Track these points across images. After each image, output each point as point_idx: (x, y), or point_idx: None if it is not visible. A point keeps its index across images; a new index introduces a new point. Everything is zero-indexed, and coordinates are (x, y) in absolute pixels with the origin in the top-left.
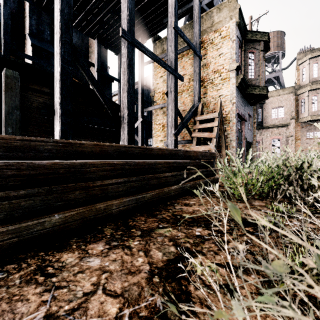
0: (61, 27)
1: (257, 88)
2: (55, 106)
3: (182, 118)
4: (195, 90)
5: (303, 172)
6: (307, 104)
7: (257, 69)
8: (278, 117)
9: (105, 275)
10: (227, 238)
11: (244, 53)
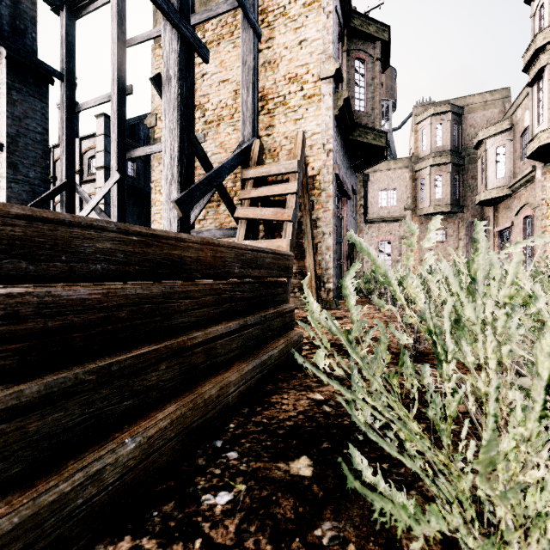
0: None
1: (371, 133)
2: None
3: (209, 168)
4: (246, 109)
5: None
6: (429, 187)
7: (370, 96)
8: (388, 206)
9: None
10: None
11: (347, 58)
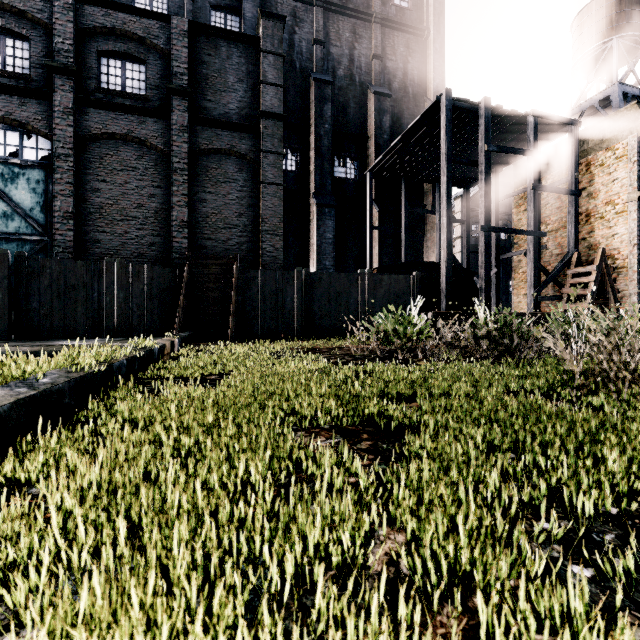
0: (447, 247)
1: None
2: (442, 289)
3: (547, 274)
4: (570, 235)
5: None
6: None
7: None
8: None
9: None
10: None
11: None
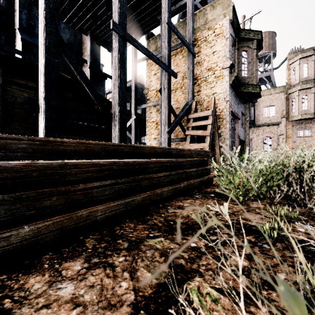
0: (46, 16)
1: (250, 87)
2: (40, 101)
3: (175, 116)
4: (189, 88)
5: (303, 172)
6: (298, 103)
7: (250, 68)
8: (270, 116)
9: (77, 311)
10: (227, 251)
11: (237, 51)
